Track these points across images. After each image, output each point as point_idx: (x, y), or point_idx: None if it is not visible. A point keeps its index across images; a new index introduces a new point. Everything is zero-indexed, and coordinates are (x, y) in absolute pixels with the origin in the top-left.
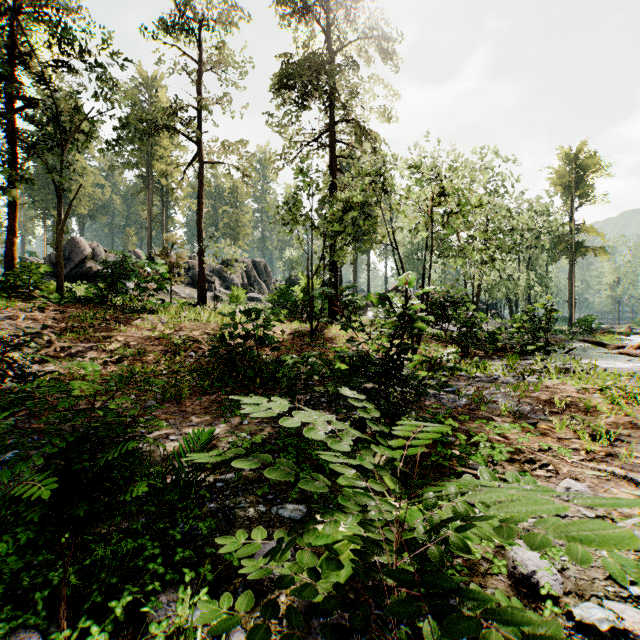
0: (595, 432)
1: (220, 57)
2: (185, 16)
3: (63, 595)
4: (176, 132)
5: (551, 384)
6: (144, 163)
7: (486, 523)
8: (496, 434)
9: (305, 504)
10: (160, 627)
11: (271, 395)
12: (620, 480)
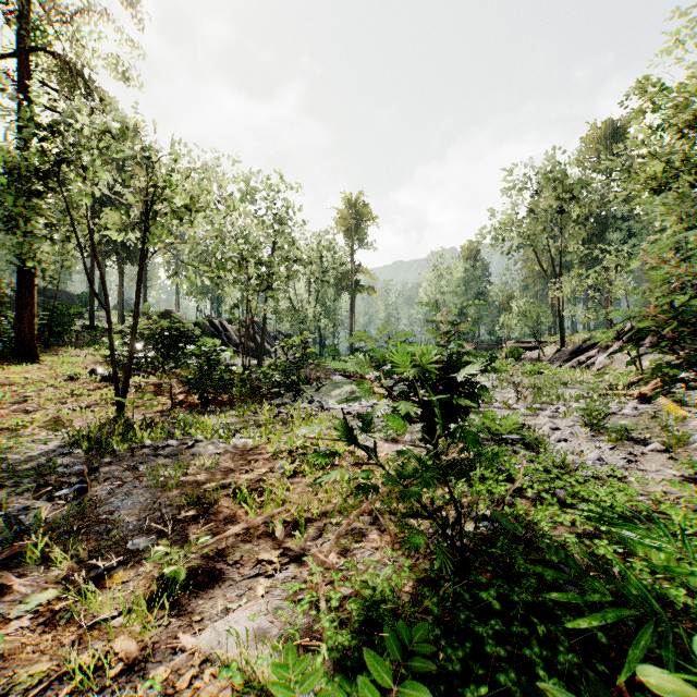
0: (195, 568)
1: None
2: None
3: None
4: None
5: (253, 447)
6: None
7: None
8: None
9: None
10: None
11: None
12: None
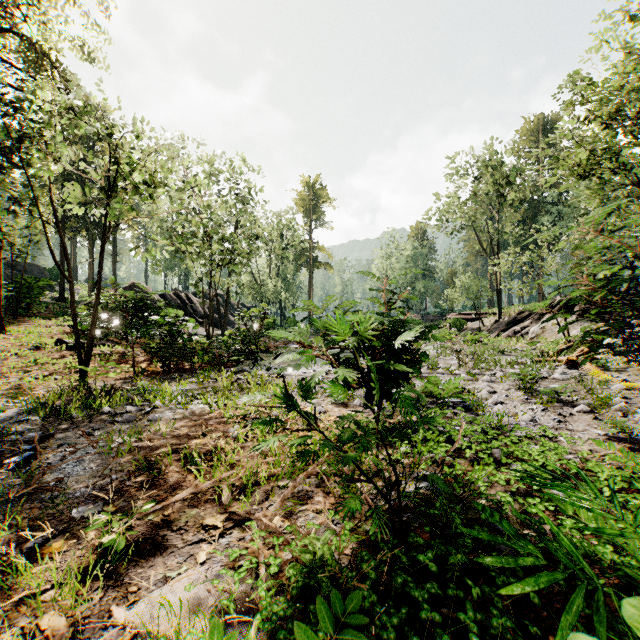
0: (138, 535)
1: None
2: None
3: None
4: None
5: (209, 412)
6: None
7: None
8: None
9: None
10: None
11: None
12: None
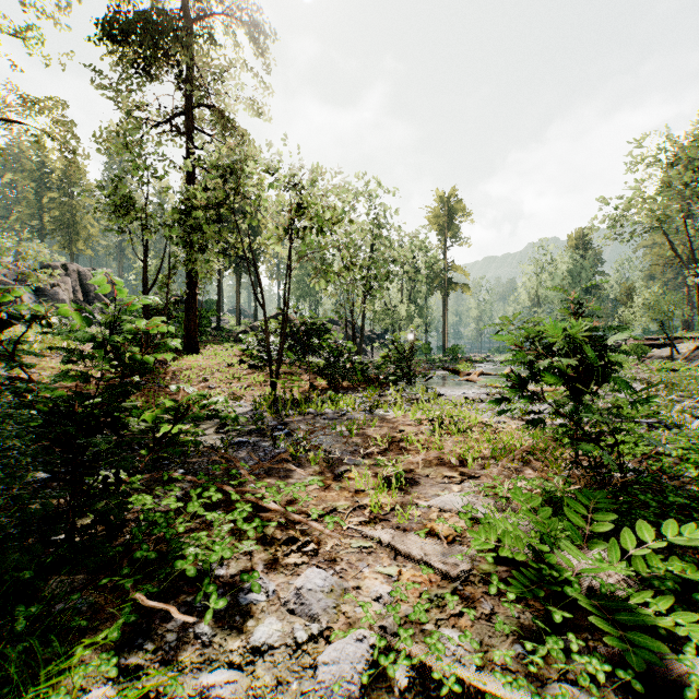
0: (400, 475)
1: None
2: None
3: None
4: None
5: (394, 417)
6: None
7: None
8: (269, 502)
9: None
10: None
11: None
12: (385, 549)
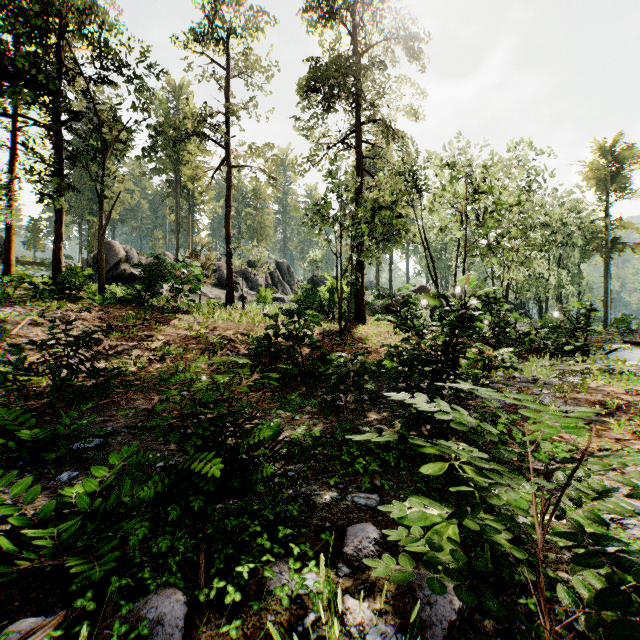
0: None
1: (246, 63)
2: (214, 25)
3: (202, 558)
4: (205, 138)
5: (596, 385)
6: (172, 168)
7: (611, 502)
8: None
9: (376, 494)
10: (283, 591)
11: (315, 392)
12: None
